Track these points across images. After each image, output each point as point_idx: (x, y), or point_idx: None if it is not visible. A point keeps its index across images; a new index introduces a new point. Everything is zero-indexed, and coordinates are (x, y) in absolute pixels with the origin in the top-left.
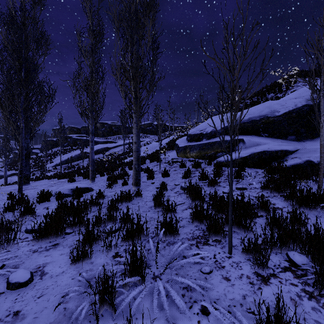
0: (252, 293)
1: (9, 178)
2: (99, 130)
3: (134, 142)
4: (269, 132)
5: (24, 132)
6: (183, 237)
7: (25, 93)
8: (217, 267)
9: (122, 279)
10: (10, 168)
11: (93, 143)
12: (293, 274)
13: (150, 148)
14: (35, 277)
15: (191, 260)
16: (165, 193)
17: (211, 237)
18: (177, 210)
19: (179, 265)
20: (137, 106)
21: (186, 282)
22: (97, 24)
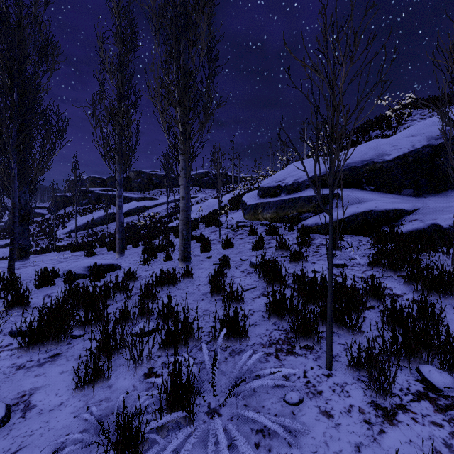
0: (371, 440)
1: (2, 251)
2: (134, 182)
3: (181, 197)
4: (375, 184)
5: (16, 182)
6: (254, 342)
7: (18, 124)
8: (311, 392)
9: (156, 419)
10: (3, 236)
11: (122, 198)
12: (432, 405)
13: (206, 207)
14: (13, 414)
15: (268, 383)
16: (227, 272)
17: (299, 342)
18: (245, 299)
19: (249, 390)
20: (186, 144)
21: (262, 422)
22: (128, 24)
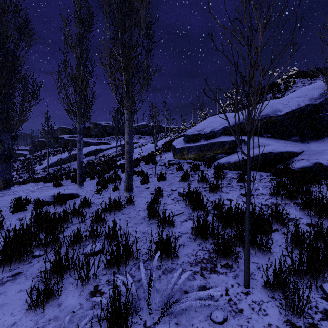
0: None
1: None
2: (93, 131)
3: (126, 142)
4: (271, 133)
5: None
6: (183, 261)
7: None
8: (233, 310)
9: None
10: None
11: (81, 143)
12: None
13: (145, 150)
14: None
15: (196, 304)
16: (161, 200)
17: (220, 262)
18: (175, 222)
19: (180, 309)
20: (130, 101)
21: None
22: (86, 11)
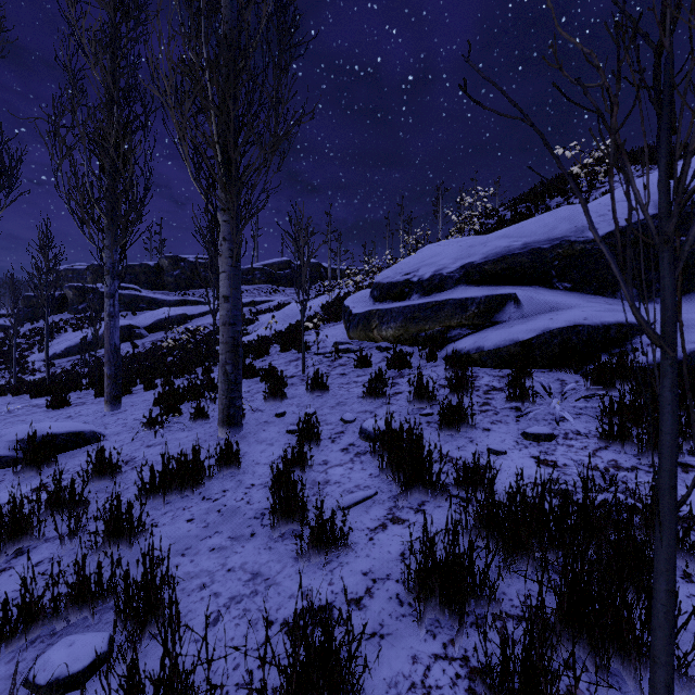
0: None
1: None
2: (168, 276)
3: (222, 297)
4: (573, 280)
5: None
6: None
7: None
8: None
9: None
10: None
11: (115, 299)
12: None
13: (284, 317)
14: None
15: None
16: (315, 450)
17: None
18: (352, 533)
19: None
20: (231, 188)
21: None
22: None
